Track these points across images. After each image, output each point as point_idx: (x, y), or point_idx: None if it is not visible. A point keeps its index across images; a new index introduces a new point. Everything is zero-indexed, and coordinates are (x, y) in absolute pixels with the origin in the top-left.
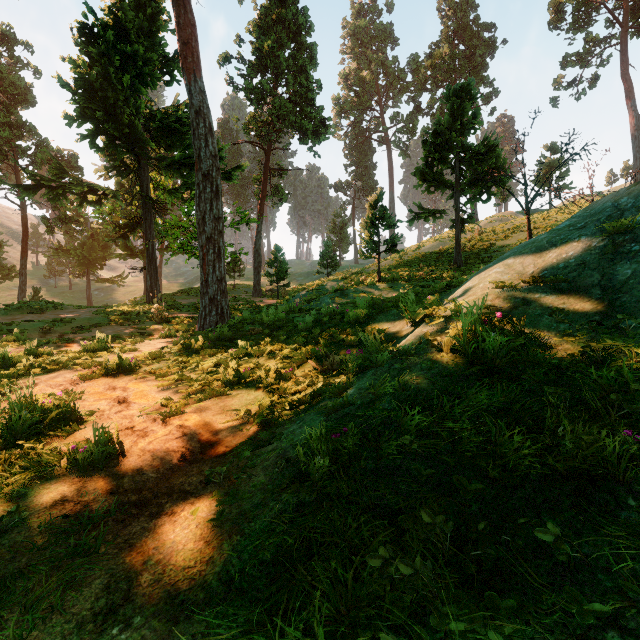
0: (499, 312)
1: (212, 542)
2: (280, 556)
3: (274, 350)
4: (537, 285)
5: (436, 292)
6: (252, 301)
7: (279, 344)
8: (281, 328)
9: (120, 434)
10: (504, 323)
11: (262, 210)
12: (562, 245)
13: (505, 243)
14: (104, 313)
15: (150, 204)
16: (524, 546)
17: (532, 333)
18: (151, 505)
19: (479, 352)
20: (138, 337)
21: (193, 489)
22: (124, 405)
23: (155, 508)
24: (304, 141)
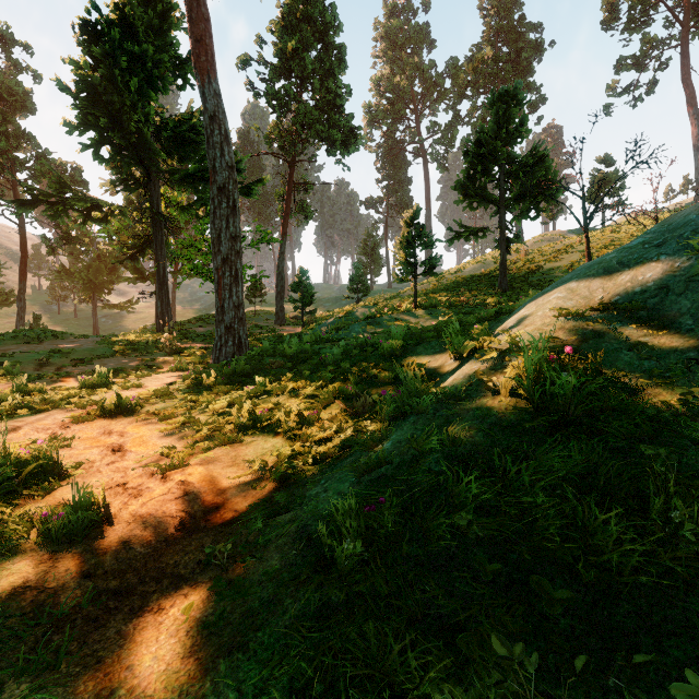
0: (569, 347)
1: (205, 660)
2: (294, 693)
3: (297, 387)
4: (609, 313)
5: (483, 320)
6: (274, 329)
7: (302, 380)
8: (305, 361)
9: (109, 493)
10: (576, 360)
11: (285, 229)
12: (637, 266)
13: (555, 265)
14: (109, 343)
15: (161, 222)
16: (645, 696)
17: (610, 372)
18: (134, 595)
19: (548, 397)
20: (145, 370)
21: (189, 573)
22: (118, 454)
23: (138, 600)
24: (332, 152)
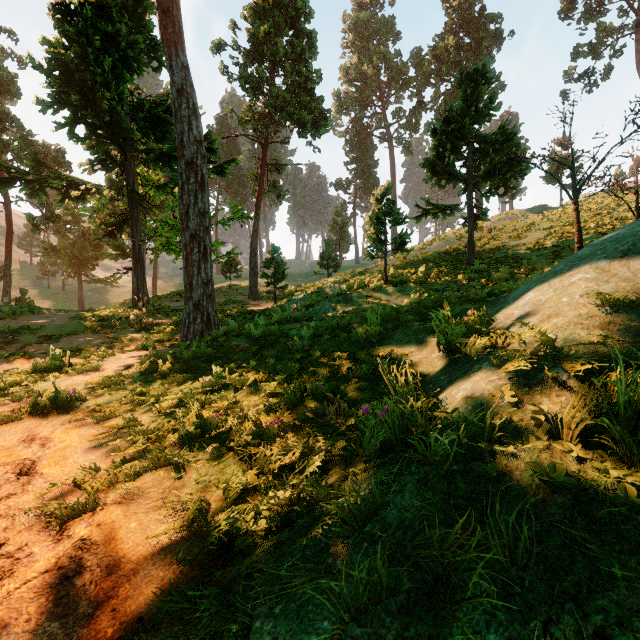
0: None
1: None
2: None
3: (259, 380)
4: None
5: (469, 302)
6: (247, 304)
7: (266, 371)
8: (272, 344)
9: None
10: None
11: (259, 207)
12: None
13: (519, 242)
14: (80, 319)
15: (137, 200)
16: None
17: None
18: None
19: None
20: (110, 349)
21: None
22: (22, 481)
23: None
24: (303, 134)
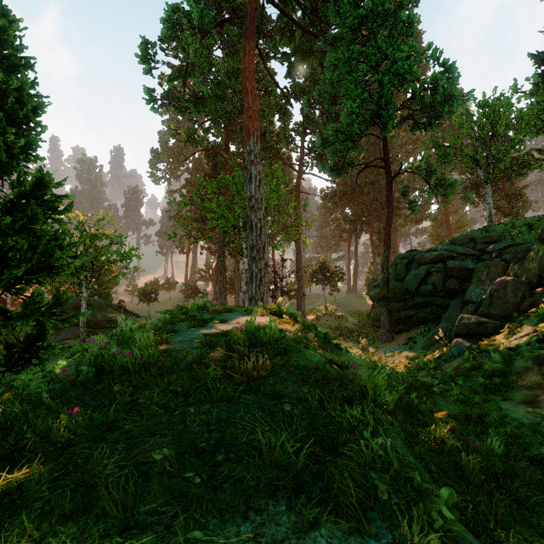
0: None
1: None
2: None
3: None
4: None
5: None
6: None
7: None
8: None
9: None
10: None
11: None
12: None
13: None
14: None
15: None
16: None
17: None
18: None
19: None
20: None
21: None
22: None
23: None
24: None
